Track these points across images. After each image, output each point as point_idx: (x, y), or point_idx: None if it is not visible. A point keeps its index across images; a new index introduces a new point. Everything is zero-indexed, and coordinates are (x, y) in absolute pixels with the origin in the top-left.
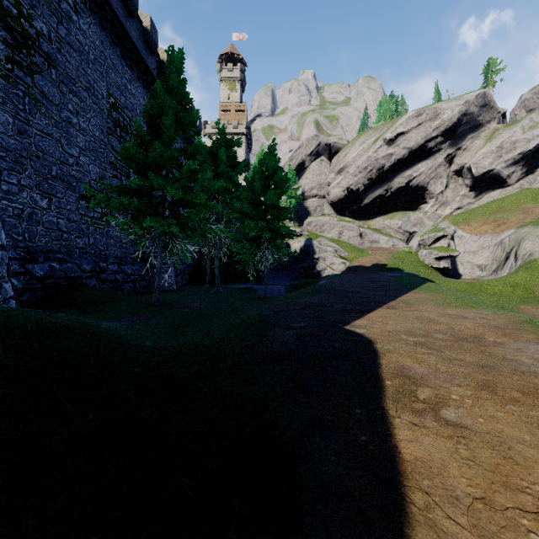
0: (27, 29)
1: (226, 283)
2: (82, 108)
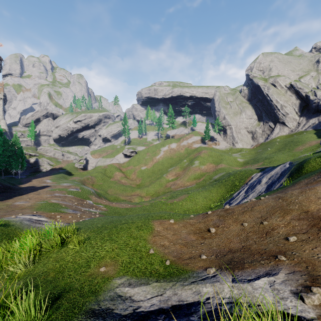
0: None
1: (1, 175)
2: None
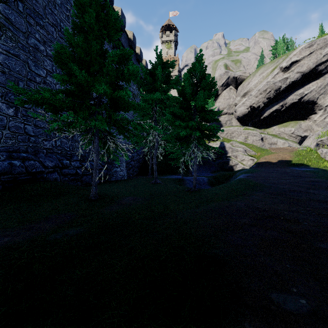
0: None
1: (164, 174)
2: (50, 39)
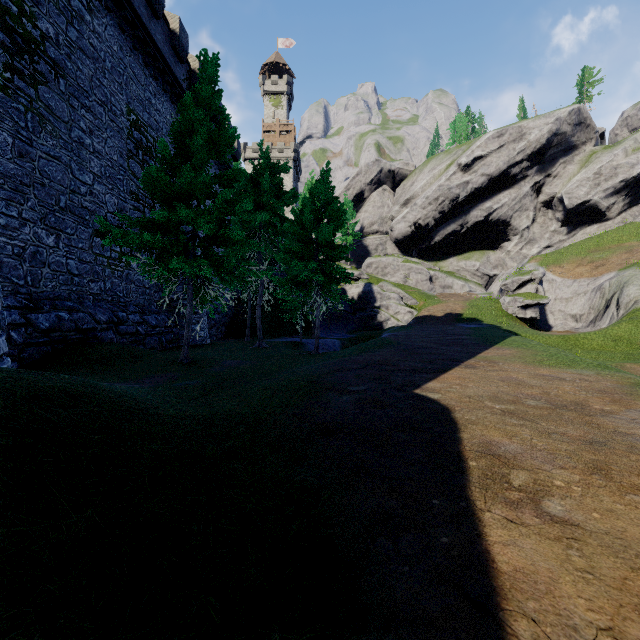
0: (30, 31)
1: (270, 336)
2: (97, 126)
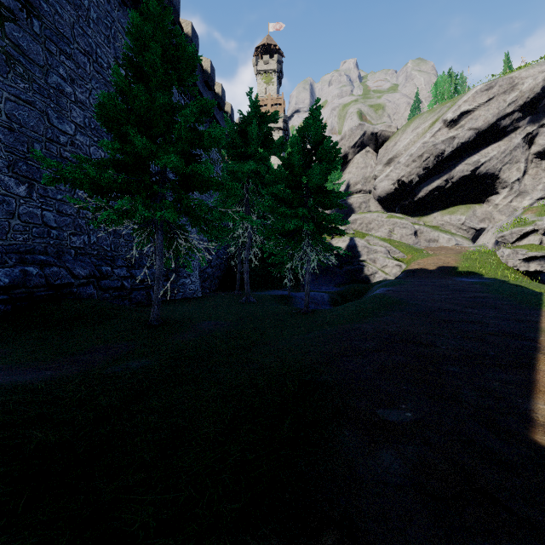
0: None
1: (260, 289)
2: (80, 75)
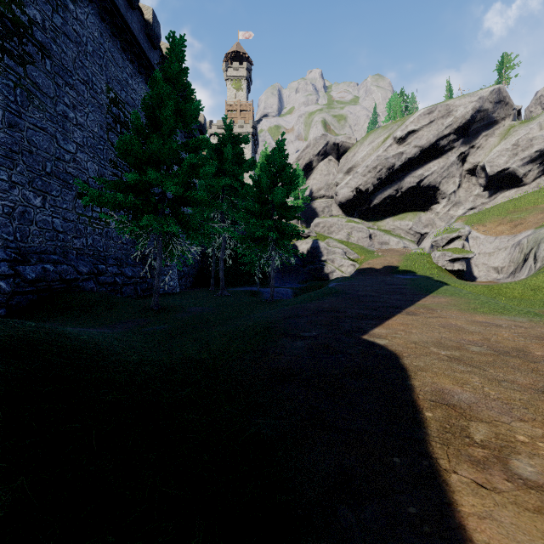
0: (18, 16)
1: (232, 286)
2: (80, 102)
